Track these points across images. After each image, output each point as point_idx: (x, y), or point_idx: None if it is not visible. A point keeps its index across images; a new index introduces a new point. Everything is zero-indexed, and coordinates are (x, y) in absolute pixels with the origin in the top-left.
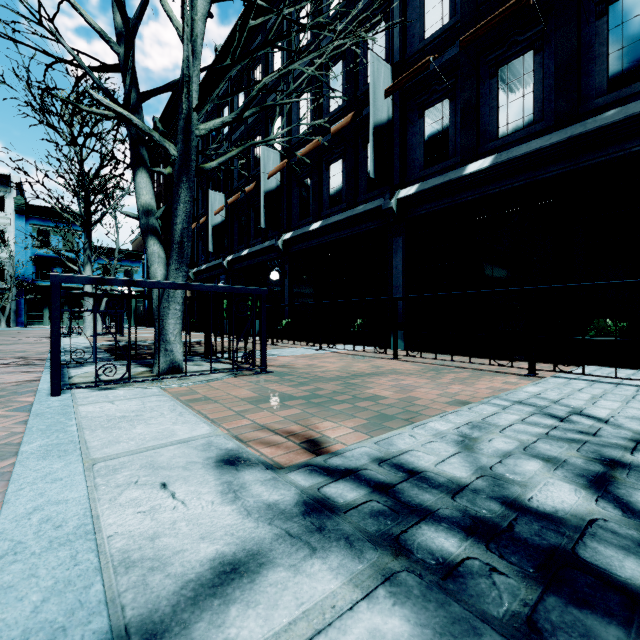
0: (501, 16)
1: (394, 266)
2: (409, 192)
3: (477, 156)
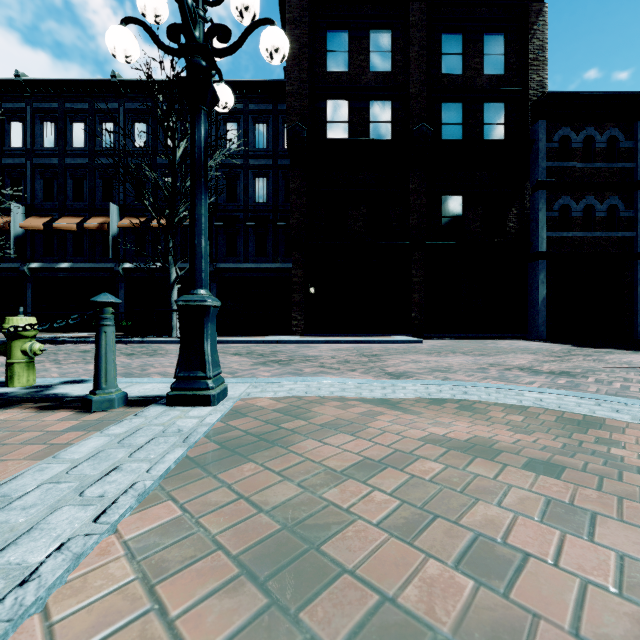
0: (67, 225)
1: (28, 296)
2: (35, 266)
3: (65, 260)
